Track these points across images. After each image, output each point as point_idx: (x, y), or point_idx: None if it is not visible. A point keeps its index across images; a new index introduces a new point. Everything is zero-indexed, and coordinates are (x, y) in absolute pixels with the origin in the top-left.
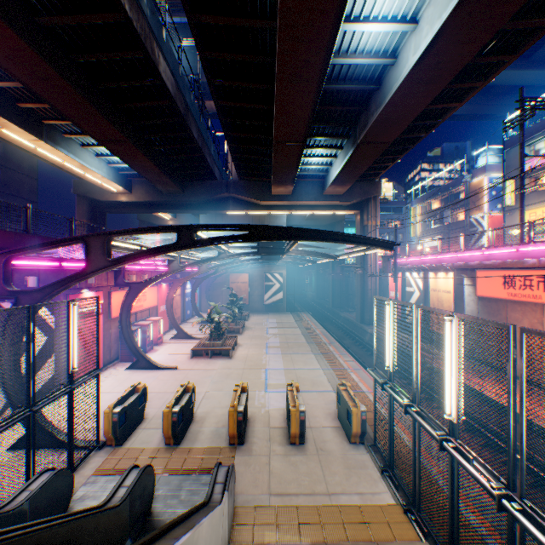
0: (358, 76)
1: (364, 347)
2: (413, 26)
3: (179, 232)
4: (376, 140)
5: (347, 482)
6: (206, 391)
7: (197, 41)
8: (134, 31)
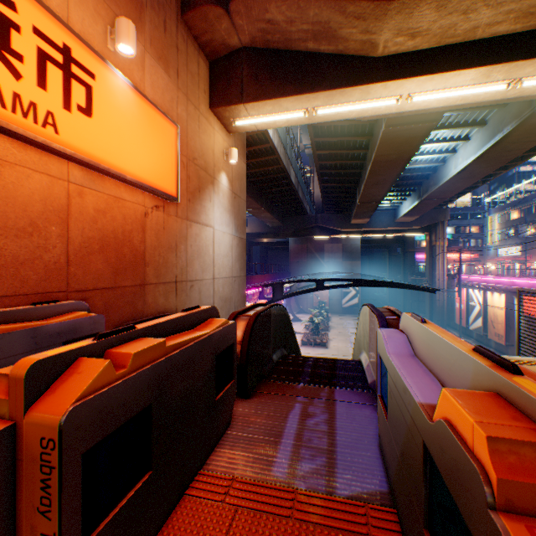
0: (418, 168)
1: None
2: (452, 154)
3: (316, 282)
4: (436, 198)
5: None
6: None
7: (317, 168)
8: (284, 169)
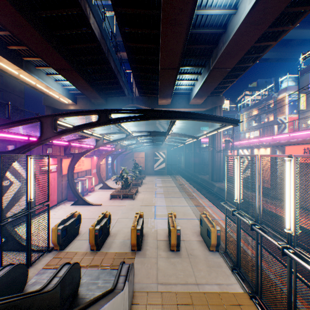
0: (212, 23)
1: (213, 195)
2: None
3: (99, 114)
4: (222, 67)
5: (209, 276)
6: (118, 218)
7: (112, 0)
8: None
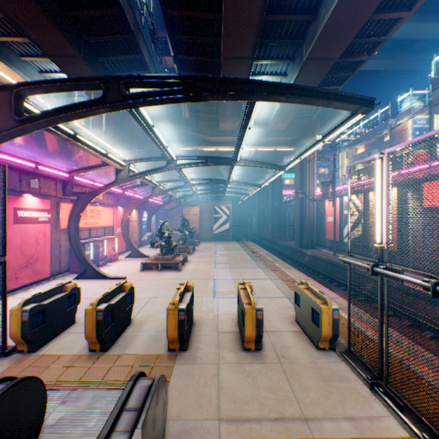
0: None
1: (304, 267)
2: None
3: (105, 86)
4: (323, 56)
5: (327, 401)
6: (151, 297)
7: None
8: None
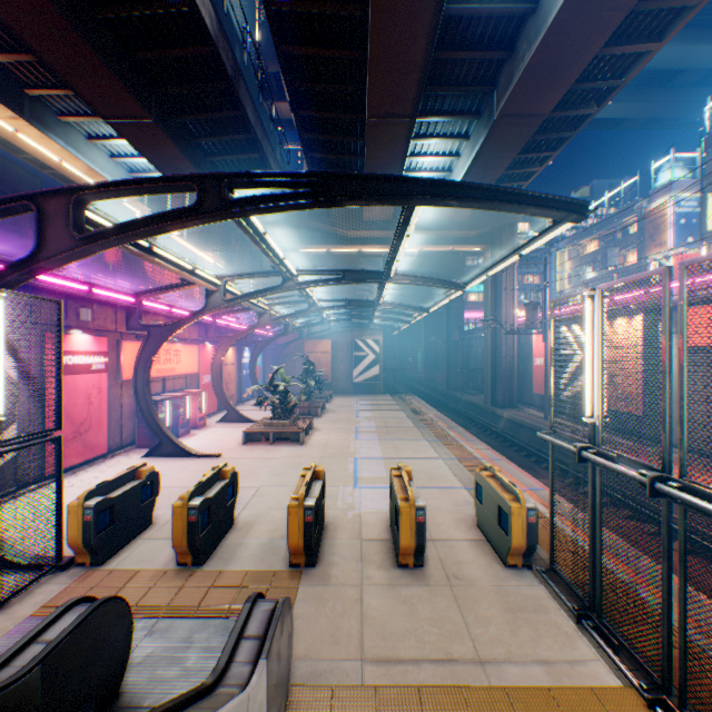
0: None
1: (498, 437)
2: None
3: (200, 189)
4: (525, 111)
5: (513, 638)
6: (260, 486)
7: None
8: None
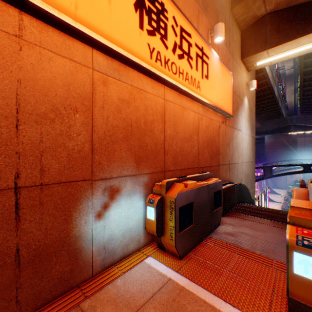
0: None
1: None
2: None
3: (302, 166)
4: None
5: None
6: None
7: (301, 82)
8: (270, 87)
